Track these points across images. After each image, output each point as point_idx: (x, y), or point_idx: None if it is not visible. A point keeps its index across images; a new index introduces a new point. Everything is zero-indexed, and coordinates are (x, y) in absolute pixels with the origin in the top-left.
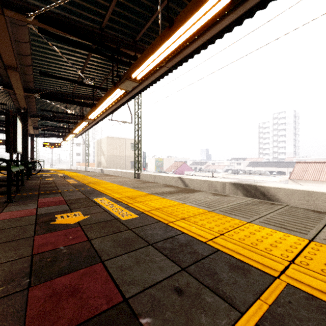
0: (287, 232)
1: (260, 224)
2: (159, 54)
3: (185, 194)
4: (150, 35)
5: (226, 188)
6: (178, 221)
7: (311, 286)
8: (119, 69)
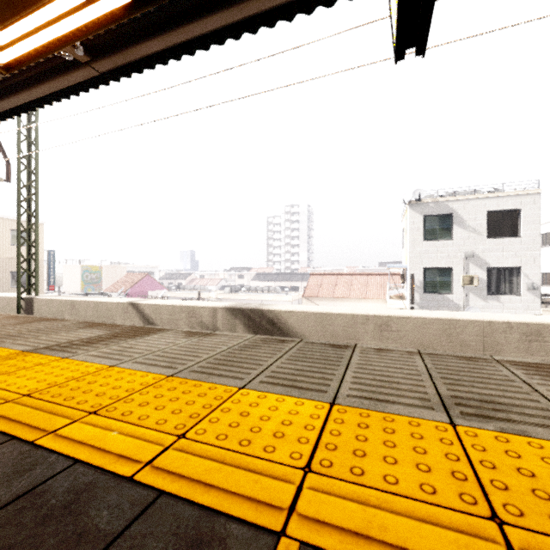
0: (301, 394)
1: (260, 388)
2: (59, 16)
3: (127, 340)
4: None
5: (218, 317)
6: (76, 424)
7: (340, 526)
8: None
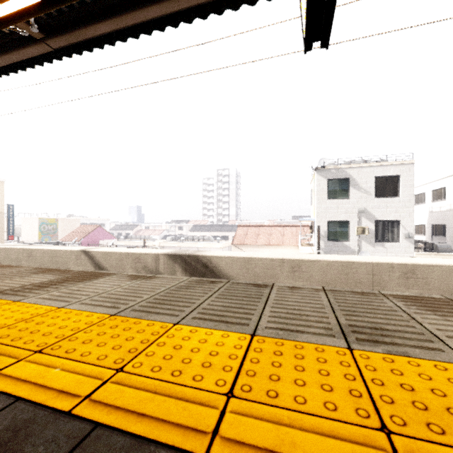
0: (227, 327)
1: (192, 323)
2: None
3: (76, 284)
4: None
5: (160, 262)
6: (20, 363)
7: (257, 446)
8: None
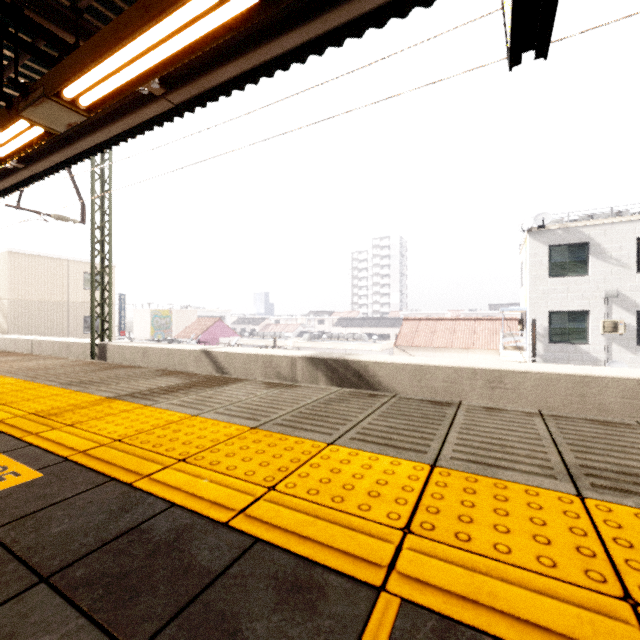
0: (396, 453)
1: (351, 445)
2: (140, 53)
3: (206, 390)
4: (122, 9)
5: (297, 368)
6: (167, 470)
7: (445, 589)
8: (32, 73)
